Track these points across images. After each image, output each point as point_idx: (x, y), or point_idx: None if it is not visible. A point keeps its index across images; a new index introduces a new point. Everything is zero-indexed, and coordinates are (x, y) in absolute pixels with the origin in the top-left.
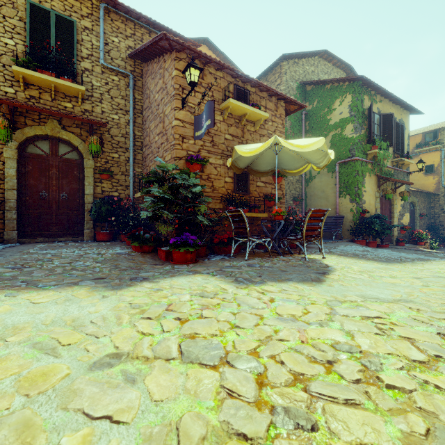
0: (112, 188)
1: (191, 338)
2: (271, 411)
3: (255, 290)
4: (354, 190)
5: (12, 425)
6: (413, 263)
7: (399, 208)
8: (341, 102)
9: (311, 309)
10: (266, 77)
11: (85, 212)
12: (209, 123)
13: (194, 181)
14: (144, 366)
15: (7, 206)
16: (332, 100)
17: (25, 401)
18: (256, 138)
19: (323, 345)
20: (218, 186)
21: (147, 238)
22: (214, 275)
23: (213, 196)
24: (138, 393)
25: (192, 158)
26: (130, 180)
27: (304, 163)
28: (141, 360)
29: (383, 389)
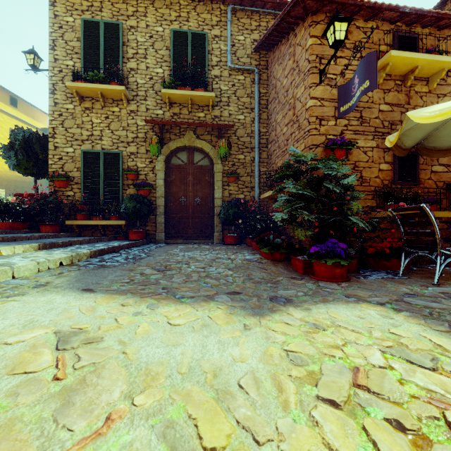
0: (238, 191)
1: None
2: None
3: None
4: None
5: None
6: None
7: None
8: None
9: None
10: None
11: (214, 215)
12: (367, 85)
13: (344, 169)
14: None
15: (158, 212)
16: None
17: None
18: (431, 101)
19: None
20: (369, 177)
21: (277, 243)
22: (397, 310)
23: (361, 190)
24: None
25: (333, 143)
26: (255, 181)
27: None
28: None
29: None
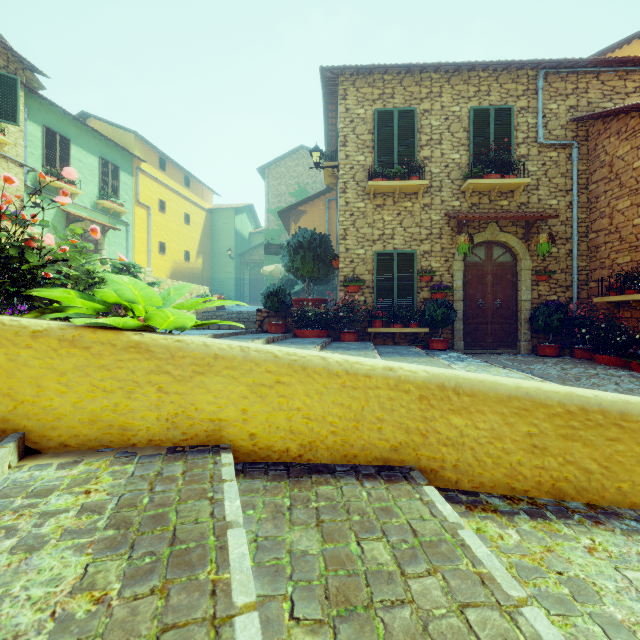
0: (549, 291)
1: None
2: None
3: None
4: None
5: None
6: None
7: None
8: None
9: None
10: None
11: (521, 321)
12: None
13: None
14: None
15: (456, 317)
16: None
17: None
18: None
19: None
20: None
21: None
22: None
23: None
24: None
25: None
26: (573, 279)
27: None
28: None
29: None
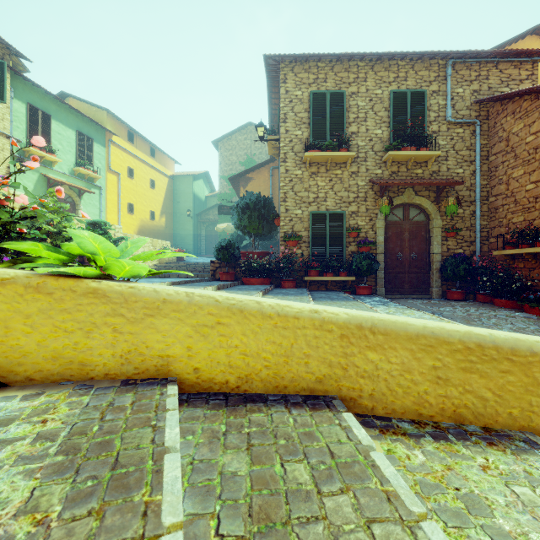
0: (456, 246)
1: None
2: None
3: None
4: None
5: None
6: None
7: None
8: None
9: None
10: None
11: (433, 271)
12: None
13: None
14: None
15: (378, 268)
16: None
17: None
18: None
19: None
20: None
21: None
22: None
23: None
24: None
25: None
26: (476, 235)
27: None
28: None
29: None
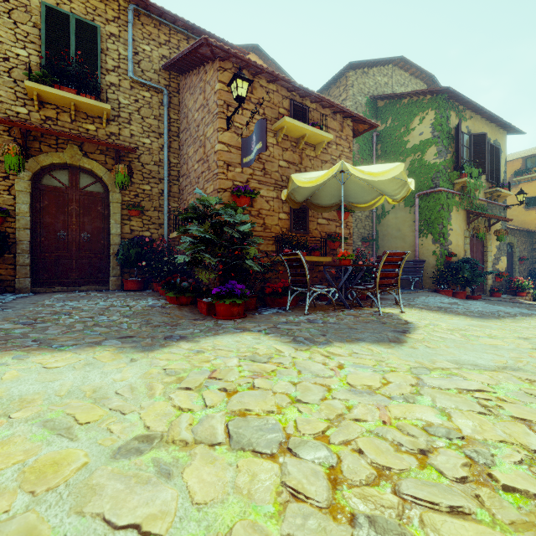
0: (143, 227)
1: (241, 416)
2: (351, 521)
3: (319, 353)
4: (438, 229)
5: (11, 535)
6: (515, 320)
7: (494, 251)
8: (422, 120)
9: (392, 379)
10: (329, 91)
11: (110, 256)
12: (260, 146)
13: (242, 217)
14: (183, 454)
15: (19, 249)
16: (409, 118)
17: (29, 501)
18: (317, 165)
19: (412, 428)
20: (271, 224)
21: (184, 287)
22: (267, 333)
23: (264, 236)
24: (174, 492)
25: (239, 190)
26: (164, 217)
27: (377, 194)
28: (178, 445)
29: (499, 491)
